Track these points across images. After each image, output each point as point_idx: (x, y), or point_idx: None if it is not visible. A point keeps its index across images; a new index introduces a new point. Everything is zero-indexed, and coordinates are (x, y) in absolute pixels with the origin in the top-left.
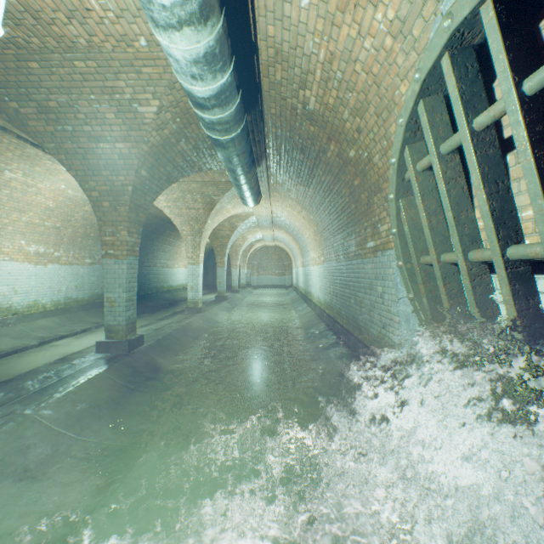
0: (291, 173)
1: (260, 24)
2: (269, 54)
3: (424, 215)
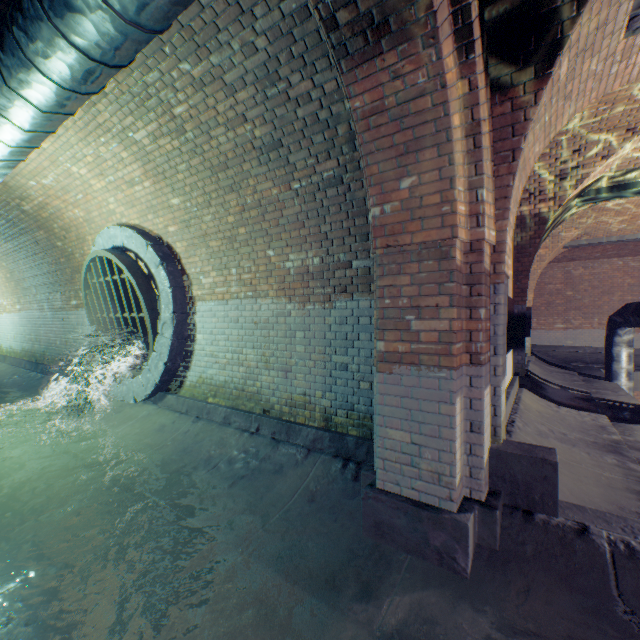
0: None
1: None
2: None
3: (97, 299)
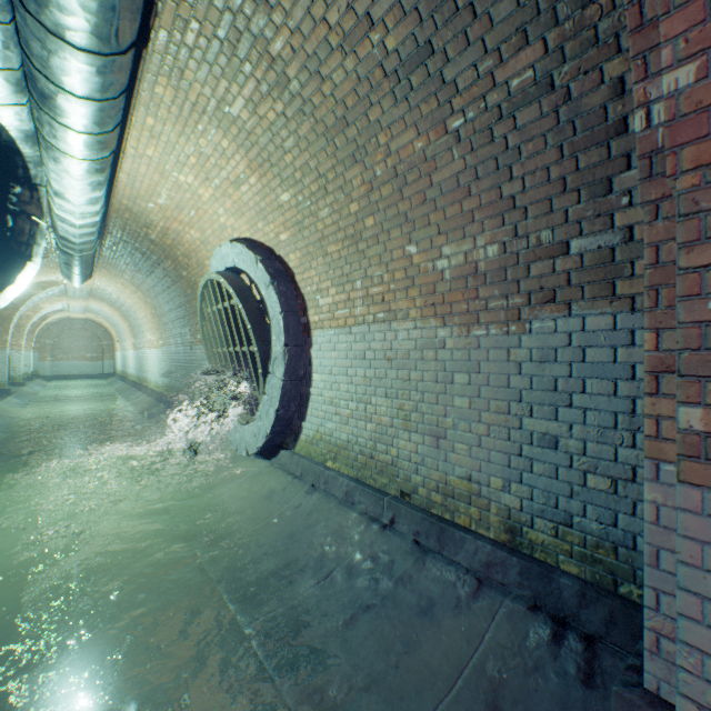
0: (129, 262)
1: (118, 197)
2: (122, 207)
3: (212, 331)
